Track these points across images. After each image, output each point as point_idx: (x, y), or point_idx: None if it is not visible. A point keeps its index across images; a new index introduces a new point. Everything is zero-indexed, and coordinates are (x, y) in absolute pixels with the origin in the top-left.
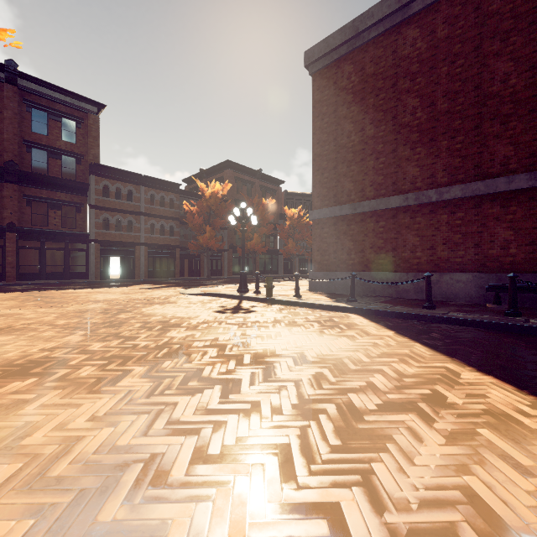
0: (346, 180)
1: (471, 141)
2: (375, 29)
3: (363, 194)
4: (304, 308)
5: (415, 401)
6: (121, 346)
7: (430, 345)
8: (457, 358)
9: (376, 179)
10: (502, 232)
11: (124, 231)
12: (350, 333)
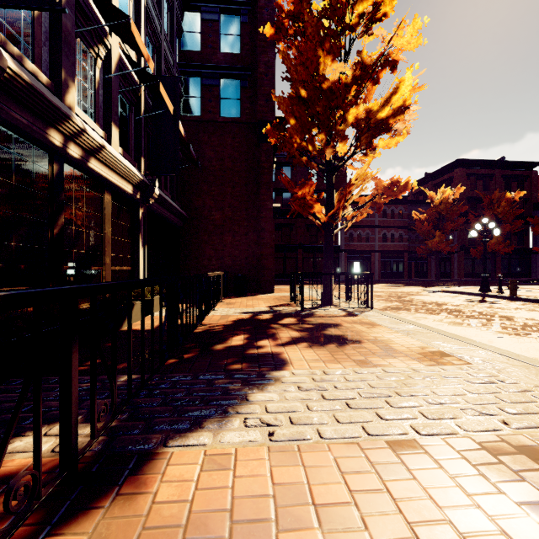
0: None
1: None
2: None
3: None
4: None
5: None
6: (424, 307)
7: None
8: None
9: None
10: None
11: (363, 241)
12: None
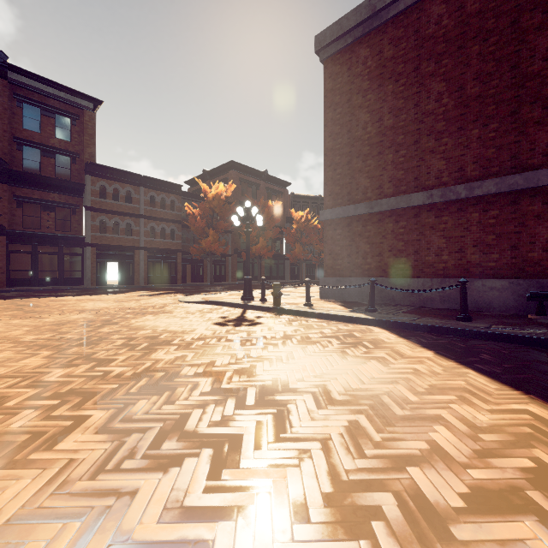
0: (362, 176)
1: (507, 128)
2: (395, 7)
3: (381, 191)
4: (317, 319)
5: (520, 486)
6: (88, 374)
7: (487, 372)
8: (536, 395)
9: (395, 175)
10: (544, 231)
11: (122, 234)
12: (379, 354)
